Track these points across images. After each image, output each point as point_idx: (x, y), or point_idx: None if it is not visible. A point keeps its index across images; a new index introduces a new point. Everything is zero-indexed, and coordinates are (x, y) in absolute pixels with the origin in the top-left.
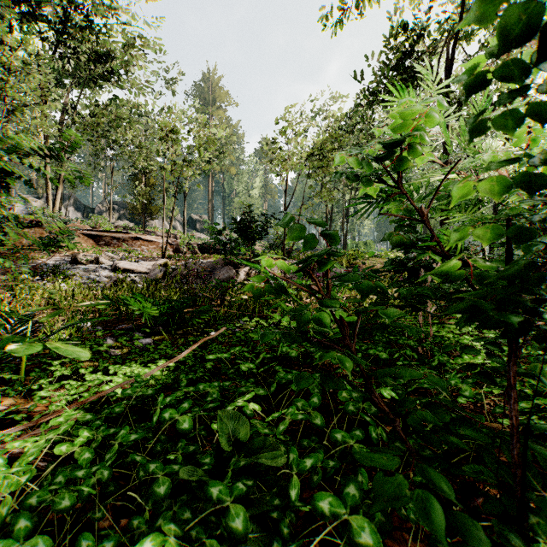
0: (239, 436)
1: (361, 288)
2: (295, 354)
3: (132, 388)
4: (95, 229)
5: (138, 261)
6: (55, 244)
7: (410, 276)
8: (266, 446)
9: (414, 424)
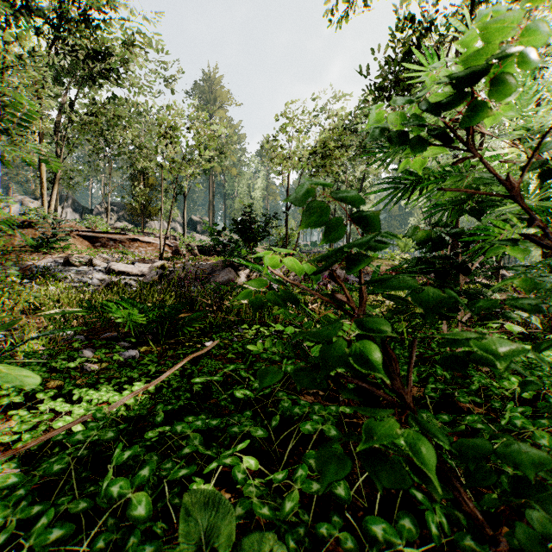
0: (221, 539)
1: (420, 300)
2: None
3: (84, 431)
4: (91, 230)
5: (134, 263)
6: (47, 245)
7: (438, 279)
8: (264, 551)
9: (533, 548)
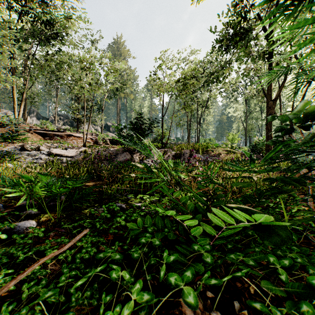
0: None
1: None
2: (194, 299)
3: None
4: (42, 129)
5: (67, 149)
6: (12, 137)
7: None
8: None
9: None
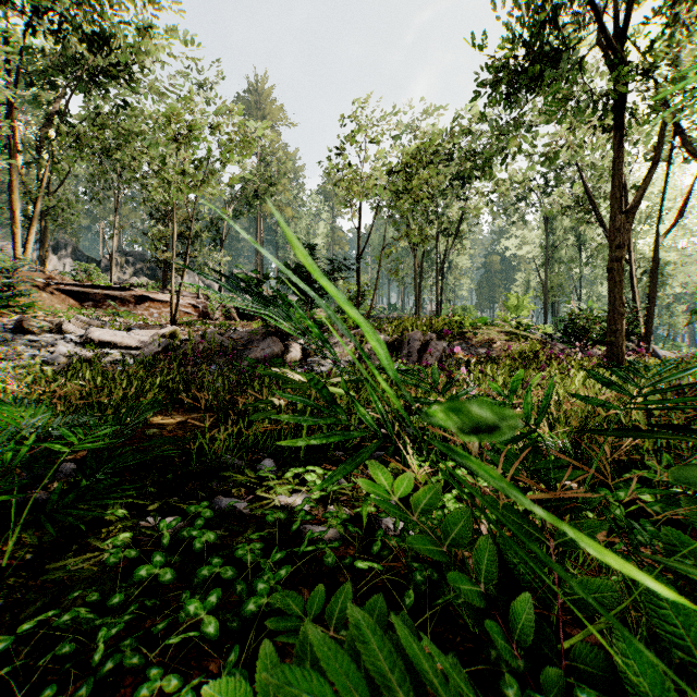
0: None
1: None
2: None
3: None
4: (78, 283)
5: (131, 329)
6: None
7: None
8: None
9: None
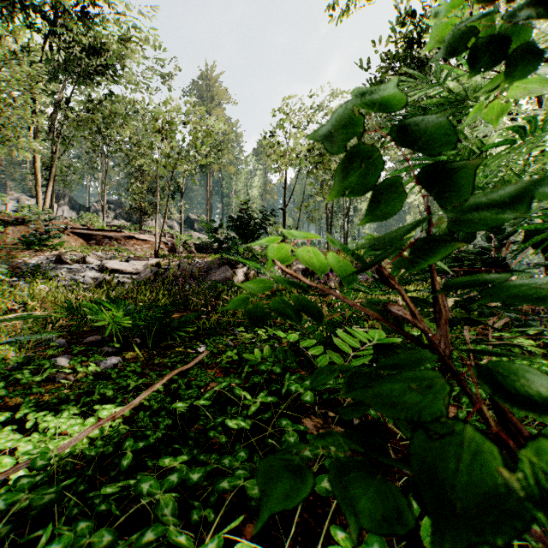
0: None
1: None
2: (310, 397)
3: (9, 494)
4: (85, 227)
5: (128, 260)
6: (39, 242)
7: None
8: None
9: None
